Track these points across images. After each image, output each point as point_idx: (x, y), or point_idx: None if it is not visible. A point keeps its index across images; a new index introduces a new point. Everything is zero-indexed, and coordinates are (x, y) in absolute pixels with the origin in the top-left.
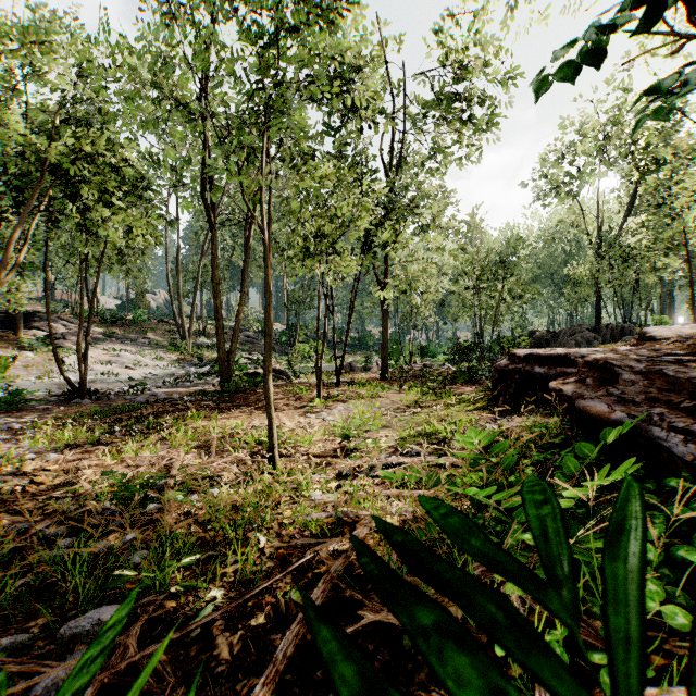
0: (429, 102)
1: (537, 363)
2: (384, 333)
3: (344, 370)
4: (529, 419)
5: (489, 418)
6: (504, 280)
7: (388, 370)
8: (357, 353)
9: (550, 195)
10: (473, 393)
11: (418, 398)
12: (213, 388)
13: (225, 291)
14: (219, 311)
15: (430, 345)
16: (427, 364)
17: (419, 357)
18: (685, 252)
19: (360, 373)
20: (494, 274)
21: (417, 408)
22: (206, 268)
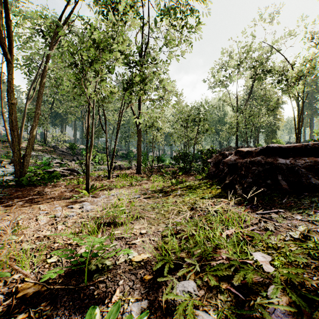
0: (164, 12)
1: (277, 155)
2: (138, 146)
3: (116, 169)
4: (313, 216)
5: (249, 210)
6: (199, 122)
7: (141, 168)
8: (125, 161)
9: (215, 87)
10: (193, 180)
11: (161, 185)
12: (15, 182)
13: (47, 125)
14: (13, 124)
15: (162, 156)
16: (161, 165)
17: (156, 161)
18: (292, 106)
19: (125, 170)
20: (195, 119)
21: (162, 193)
22: (33, 110)
